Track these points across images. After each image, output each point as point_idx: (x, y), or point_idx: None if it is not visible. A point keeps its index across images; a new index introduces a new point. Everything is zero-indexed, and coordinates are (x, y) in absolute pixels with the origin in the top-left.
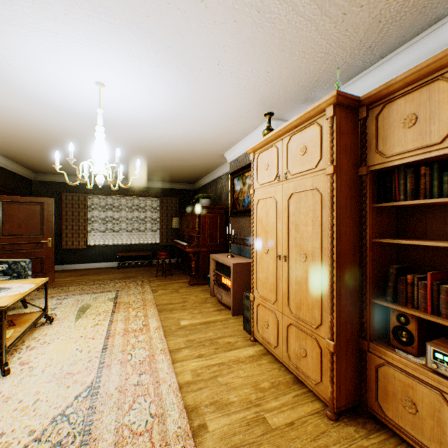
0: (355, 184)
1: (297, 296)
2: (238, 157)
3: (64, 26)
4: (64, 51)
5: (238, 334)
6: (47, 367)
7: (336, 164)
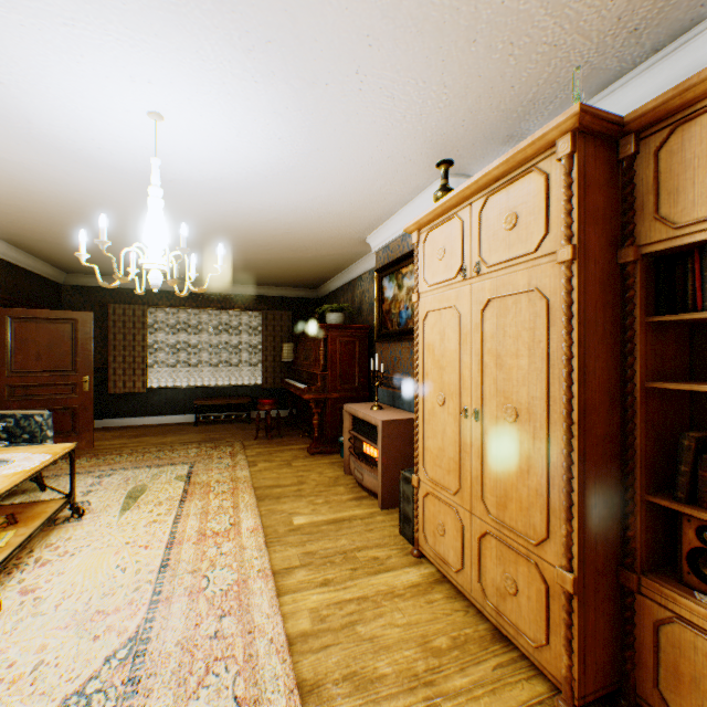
0: (613, 280)
1: (498, 484)
2: (390, 243)
3: (85, 3)
4: (89, 54)
5: (391, 544)
6: (64, 598)
7: (577, 243)
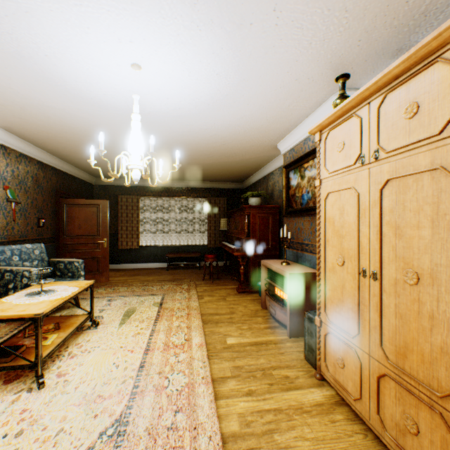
0: None
1: (397, 336)
2: (294, 146)
3: None
4: (92, 25)
5: (298, 366)
6: (81, 383)
7: None
